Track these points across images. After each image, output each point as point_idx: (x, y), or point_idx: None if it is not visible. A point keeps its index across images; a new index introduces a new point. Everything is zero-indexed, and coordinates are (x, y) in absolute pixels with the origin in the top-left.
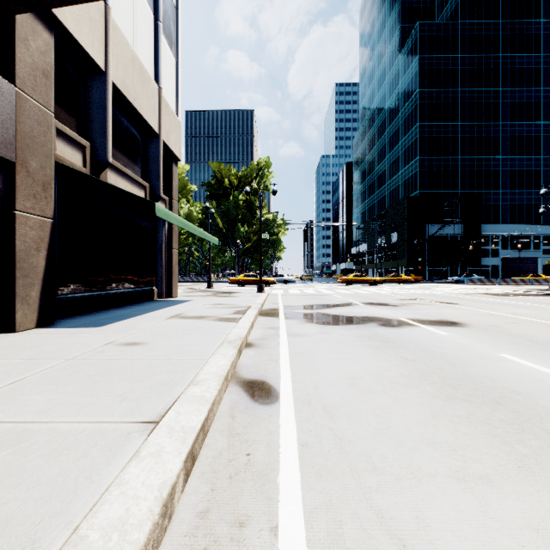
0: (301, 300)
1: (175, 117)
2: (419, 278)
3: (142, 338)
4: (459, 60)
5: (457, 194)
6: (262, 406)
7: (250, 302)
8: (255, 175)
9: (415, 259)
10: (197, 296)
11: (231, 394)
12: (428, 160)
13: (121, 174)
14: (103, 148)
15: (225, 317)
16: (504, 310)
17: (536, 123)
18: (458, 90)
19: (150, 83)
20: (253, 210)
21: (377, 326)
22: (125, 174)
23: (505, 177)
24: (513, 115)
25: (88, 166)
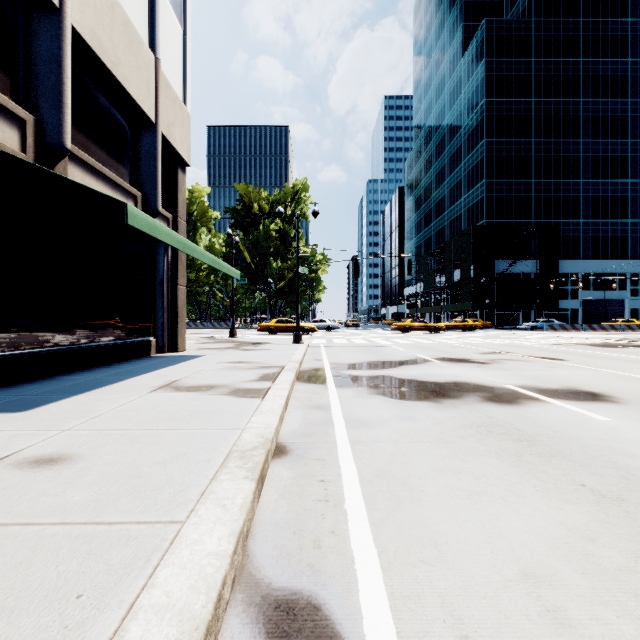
0: (352, 354)
1: (182, 105)
2: (488, 324)
3: (78, 441)
4: (533, 65)
5: (531, 224)
6: None
7: (284, 358)
8: (290, 200)
9: (482, 302)
10: (212, 348)
11: None
12: (496, 183)
13: (94, 174)
14: (56, 125)
15: (244, 387)
16: (639, 370)
17: (623, 141)
18: (532, 101)
19: (142, 49)
20: (287, 241)
21: (484, 403)
22: (101, 173)
23: (587, 204)
24: (596, 131)
25: (31, 151)
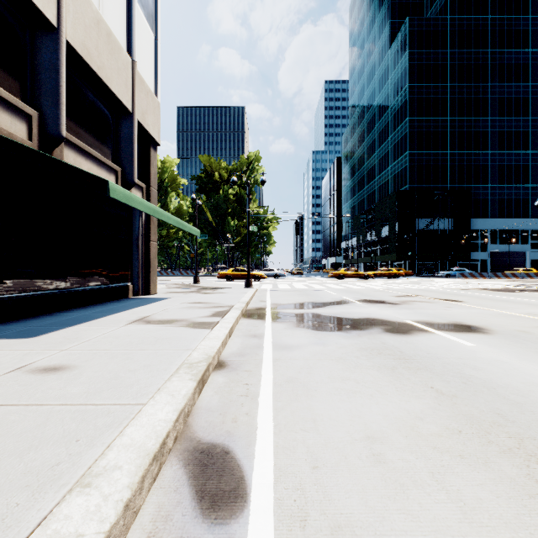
0: (291, 297)
1: (153, 97)
2: (410, 273)
3: (73, 357)
4: (448, 55)
5: (447, 189)
6: (211, 535)
7: (234, 299)
8: (245, 169)
9: (405, 254)
10: (178, 292)
11: (162, 491)
12: (418, 154)
13: (84, 154)
14: (55, 119)
15: (199, 321)
16: (518, 309)
17: (524, 118)
18: (447, 85)
19: (121, 54)
20: (243, 204)
21: (383, 333)
22: (89, 154)
23: (494, 172)
24: (502, 110)
25: (36, 139)
